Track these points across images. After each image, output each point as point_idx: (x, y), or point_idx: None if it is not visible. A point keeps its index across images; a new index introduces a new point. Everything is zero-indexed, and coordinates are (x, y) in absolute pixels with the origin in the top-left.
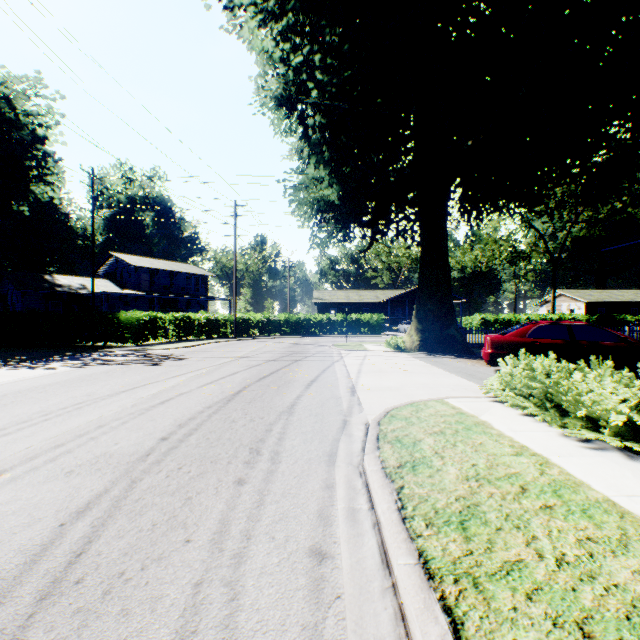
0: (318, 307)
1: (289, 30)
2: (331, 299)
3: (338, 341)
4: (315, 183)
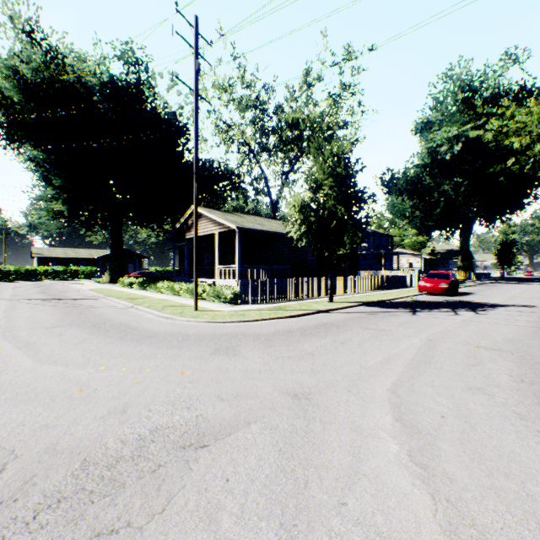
0: (39, 260)
1: (52, 167)
2: (51, 255)
3: (65, 282)
4: (52, 199)
